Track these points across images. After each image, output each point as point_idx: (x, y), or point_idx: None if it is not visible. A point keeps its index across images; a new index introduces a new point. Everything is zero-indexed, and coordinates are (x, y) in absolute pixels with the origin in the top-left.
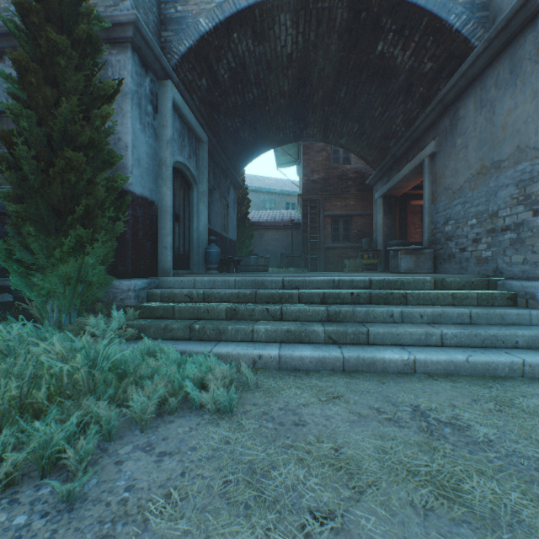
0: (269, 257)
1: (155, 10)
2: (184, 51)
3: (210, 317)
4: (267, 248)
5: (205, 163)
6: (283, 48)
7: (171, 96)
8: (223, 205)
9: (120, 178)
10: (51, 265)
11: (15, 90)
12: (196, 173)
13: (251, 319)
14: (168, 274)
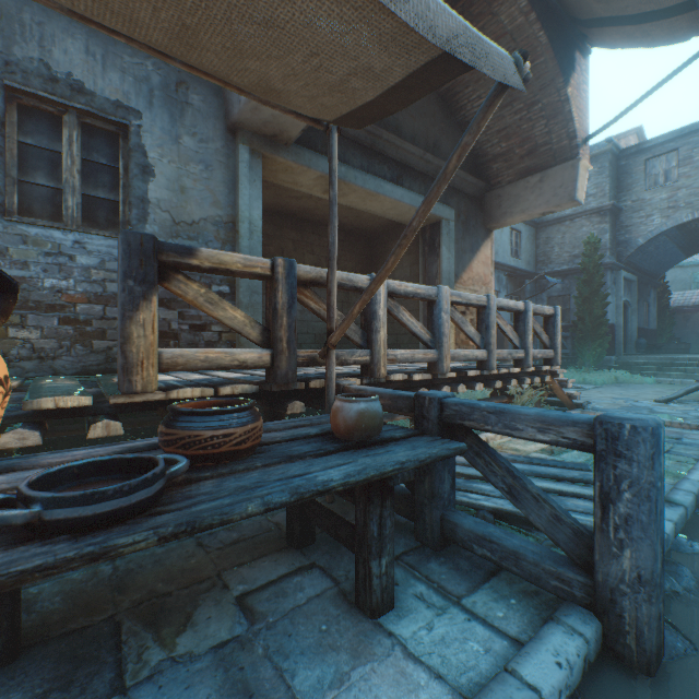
0: (697, 339)
1: (614, 242)
2: (628, 255)
3: (647, 370)
4: (693, 331)
5: (634, 293)
6: (694, 228)
7: (622, 277)
8: (644, 306)
9: (605, 320)
10: (586, 351)
11: (578, 302)
12: (629, 300)
13: (668, 372)
14: (620, 354)
